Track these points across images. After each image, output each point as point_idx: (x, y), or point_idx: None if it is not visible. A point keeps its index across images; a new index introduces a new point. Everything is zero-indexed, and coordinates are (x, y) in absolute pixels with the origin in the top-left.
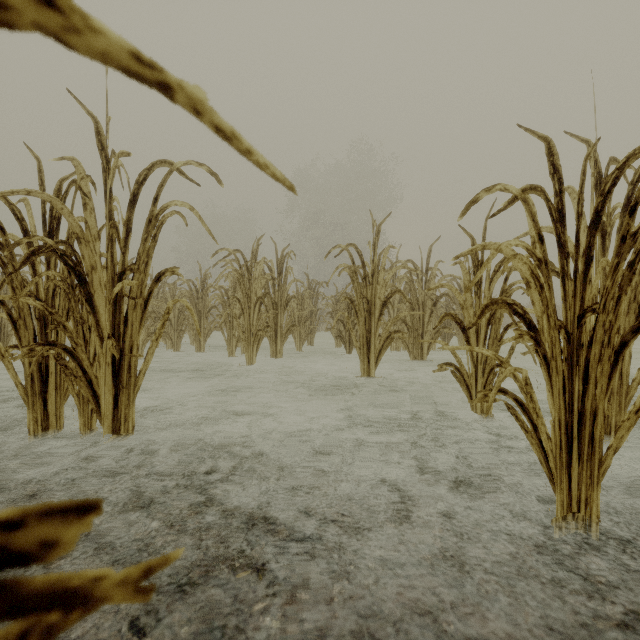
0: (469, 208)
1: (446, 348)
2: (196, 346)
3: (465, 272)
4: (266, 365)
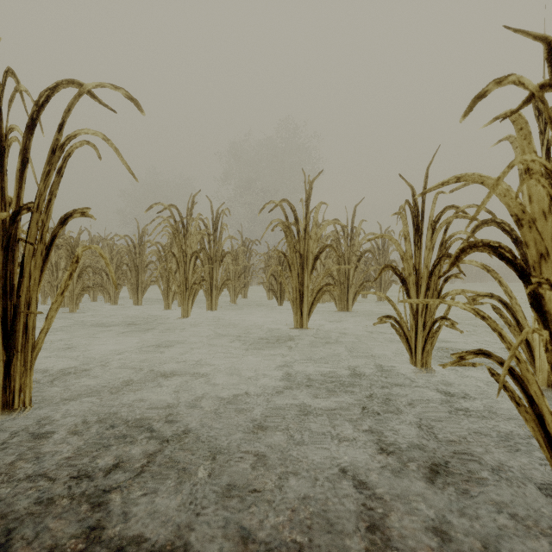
0: (475, 105)
1: (410, 301)
2: (134, 300)
3: (405, 222)
4: (201, 317)
